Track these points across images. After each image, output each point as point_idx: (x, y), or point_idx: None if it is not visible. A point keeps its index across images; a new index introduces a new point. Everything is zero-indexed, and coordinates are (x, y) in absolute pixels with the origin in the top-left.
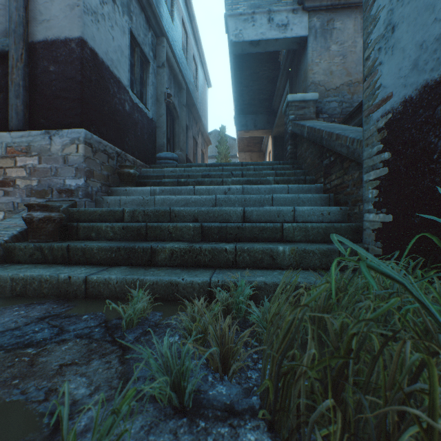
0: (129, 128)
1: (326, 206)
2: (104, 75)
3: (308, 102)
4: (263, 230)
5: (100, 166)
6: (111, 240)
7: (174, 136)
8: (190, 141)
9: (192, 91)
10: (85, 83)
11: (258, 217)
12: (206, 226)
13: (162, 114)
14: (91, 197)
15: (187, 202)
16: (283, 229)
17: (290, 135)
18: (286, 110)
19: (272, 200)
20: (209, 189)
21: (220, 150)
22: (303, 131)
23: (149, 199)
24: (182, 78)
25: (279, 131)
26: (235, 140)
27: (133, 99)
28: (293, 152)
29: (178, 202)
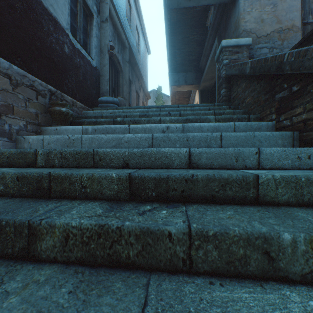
0: (68, 70)
1: (289, 146)
2: (35, 8)
3: (241, 47)
4: (226, 185)
5: (24, 102)
6: (1, 195)
7: (119, 87)
8: (133, 93)
9: (135, 54)
10: (4, 7)
11: (208, 161)
12: (136, 177)
13: (106, 63)
14: (10, 136)
15: (118, 142)
16: (259, 184)
17: (224, 79)
18: (220, 56)
19: (221, 140)
20: (145, 128)
21: (157, 104)
22: (244, 69)
23: (75, 138)
24: (126, 39)
25: (205, 85)
26: (168, 97)
27: (74, 44)
28: (227, 95)
29: (108, 142)
